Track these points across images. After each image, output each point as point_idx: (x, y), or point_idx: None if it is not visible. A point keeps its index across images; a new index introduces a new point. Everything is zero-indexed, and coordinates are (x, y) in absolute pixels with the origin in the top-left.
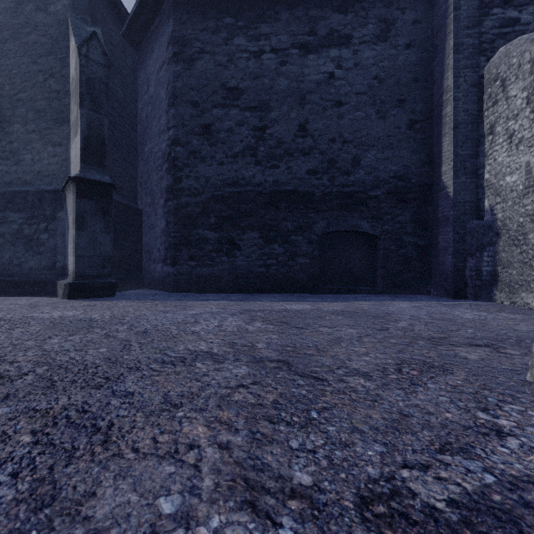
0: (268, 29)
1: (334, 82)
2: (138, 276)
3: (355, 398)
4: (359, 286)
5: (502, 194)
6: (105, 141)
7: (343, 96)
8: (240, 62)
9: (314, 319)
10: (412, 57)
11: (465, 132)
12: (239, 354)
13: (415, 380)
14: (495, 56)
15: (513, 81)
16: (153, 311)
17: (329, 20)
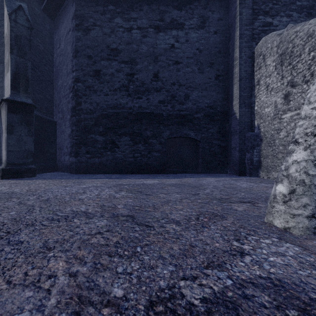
0: (135, 15)
1: (174, 50)
2: (53, 164)
3: (166, 237)
4: (189, 169)
5: (263, 118)
6: (28, 77)
7: (179, 58)
8: (118, 33)
9: (158, 189)
10: (217, 39)
11: (245, 83)
12: (104, 212)
13: (204, 224)
14: (260, 42)
15: (268, 56)
16: (57, 186)
17: (172, 13)
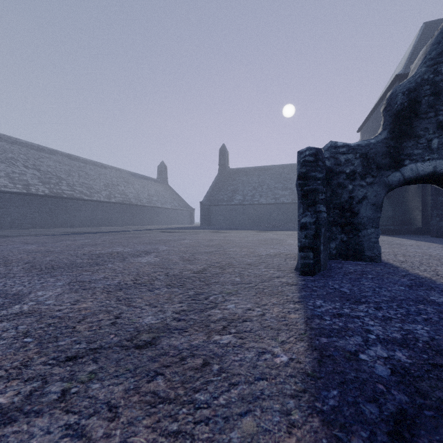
0: None
1: None
2: None
3: None
4: None
5: None
6: None
7: None
8: None
9: None
10: None
11: None
12: None
13: None
14: None
15: None
16: None
17: None
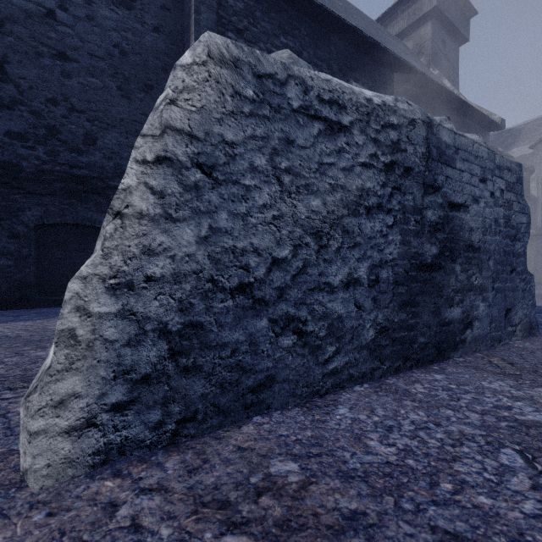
0: None
1: (55, 24)
2: None
3: None
4: None
5: None
6: None
7: (70, 49)
8: None
9: None
10: (161, 44)
11: None
12: None
13: None
14: None
15: None
16: None
17: None
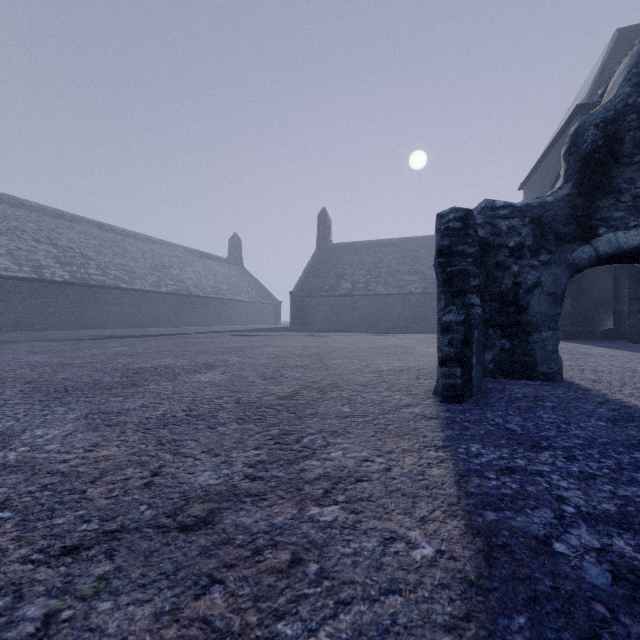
0: None
1: None
2: None
3: None
4: None
5: None
6: None
7: None
8: None
9: None
10: None
11: None
12: None
13: None
14: None
15: None
16: None
17: None
